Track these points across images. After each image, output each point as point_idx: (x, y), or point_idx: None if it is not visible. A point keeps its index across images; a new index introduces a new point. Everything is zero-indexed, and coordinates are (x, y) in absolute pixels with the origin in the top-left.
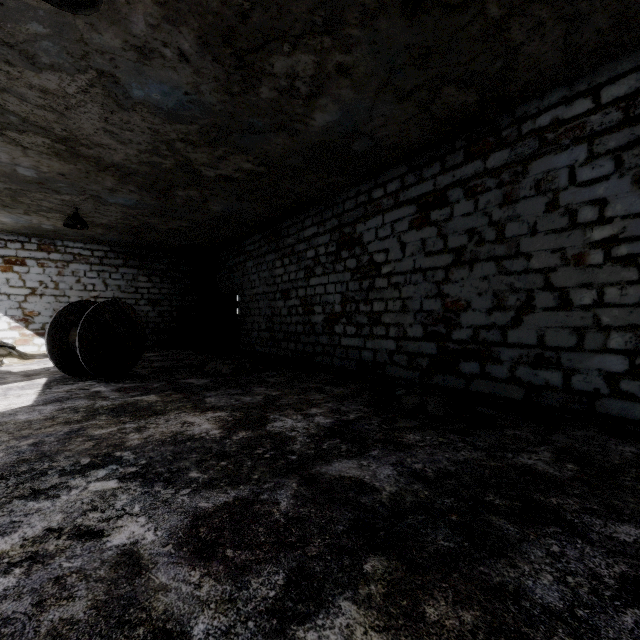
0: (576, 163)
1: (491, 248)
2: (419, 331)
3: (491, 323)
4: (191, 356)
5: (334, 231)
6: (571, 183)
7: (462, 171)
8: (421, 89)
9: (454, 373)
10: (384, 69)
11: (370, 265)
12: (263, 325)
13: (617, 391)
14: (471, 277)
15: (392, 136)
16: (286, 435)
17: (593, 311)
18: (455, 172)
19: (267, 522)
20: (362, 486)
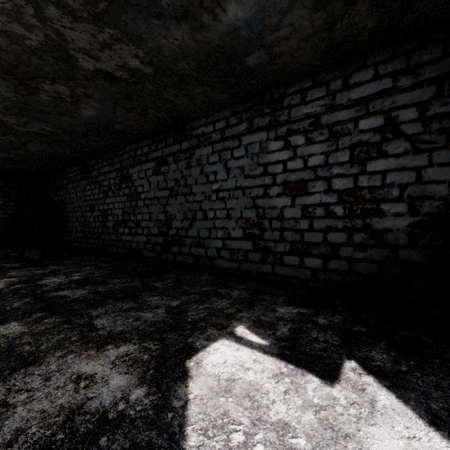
0: (209, 154)
1: (183, 189)
2: (156, 231)
3: (183, 226)
4: (19, 251)
5: (118, 171)
6: (207, 162)
7: (173, 148)
8: (137, 108)
9: (170, 252)
10: (111, 98)
11: (136, 193)
12: (79, 228)
13: (220, 256)
14: (176, 203)
15: (135, 125)
16: (45, 284)
17: (213, 221)
18: (170, 148)
19: (0, 310)
20: (63, 297)
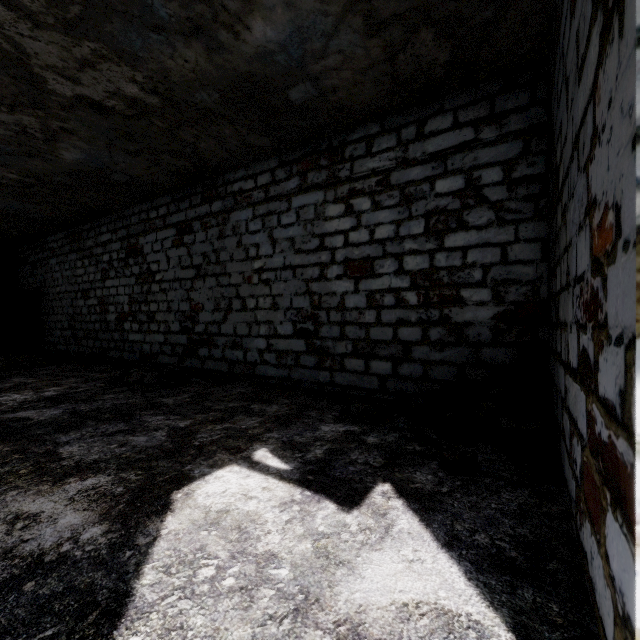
0: (249, 219)
1: (214, 268)
2: (178, 326)
3: (214, 320)
4: None
5: (124, 240)
6: (247, 231)
7: (200, 210)
8: (144, 152)
9: (196, 357)
10: (103, 136)
11: (148, 273)
12: (66, 324)
13: (263, 360)
14: (204, 287)
15: (144, 176)
16: (0, 403)
17: (255, 312)
18: (197, 209)
19: None
20: (23, 419)
